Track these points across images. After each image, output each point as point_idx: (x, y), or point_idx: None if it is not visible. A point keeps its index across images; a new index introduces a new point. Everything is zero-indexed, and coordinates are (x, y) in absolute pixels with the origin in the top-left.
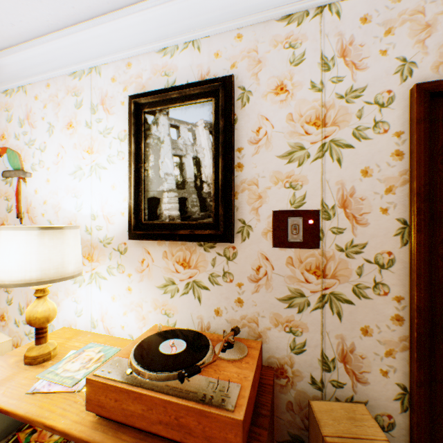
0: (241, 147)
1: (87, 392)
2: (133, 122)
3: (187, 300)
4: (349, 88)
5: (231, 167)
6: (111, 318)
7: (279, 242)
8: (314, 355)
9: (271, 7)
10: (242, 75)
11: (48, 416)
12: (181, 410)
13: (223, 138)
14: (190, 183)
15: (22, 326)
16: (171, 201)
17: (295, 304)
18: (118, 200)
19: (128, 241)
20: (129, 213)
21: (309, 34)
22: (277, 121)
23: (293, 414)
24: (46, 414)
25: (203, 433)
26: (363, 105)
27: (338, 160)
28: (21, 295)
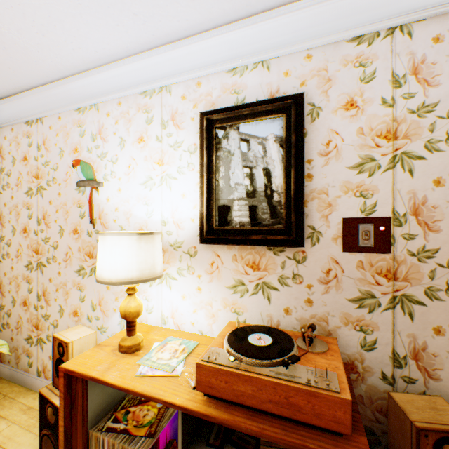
0: (311, 159)
1: (197, 374)
2: (206, 137)
3: (256, 300)
4: (421, 104)
5: (302, 177)
6: (181, 315)
7: (349, 247)
8: (385, 352)
9: (343, 30)
10: (312, 93)
11: (163, 394)
12: (290, 391)
13: (295, 151)
14: (260, 192)
15: (94, 321)
16: (241, 208)
17: (365, 304)
18: (187, 207)
19: (198, 245)
20: (200, 220)
21: (380, 53)
22: (347, 135)
23: (363, 407)
24: (161, 393)
25: (311, 411)
26: (435, 119)
27: (409, 171)
28: (93, 293)
